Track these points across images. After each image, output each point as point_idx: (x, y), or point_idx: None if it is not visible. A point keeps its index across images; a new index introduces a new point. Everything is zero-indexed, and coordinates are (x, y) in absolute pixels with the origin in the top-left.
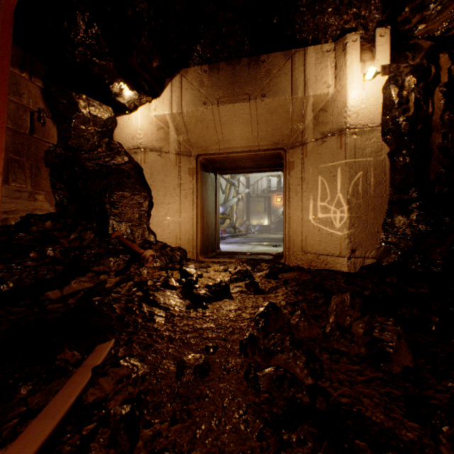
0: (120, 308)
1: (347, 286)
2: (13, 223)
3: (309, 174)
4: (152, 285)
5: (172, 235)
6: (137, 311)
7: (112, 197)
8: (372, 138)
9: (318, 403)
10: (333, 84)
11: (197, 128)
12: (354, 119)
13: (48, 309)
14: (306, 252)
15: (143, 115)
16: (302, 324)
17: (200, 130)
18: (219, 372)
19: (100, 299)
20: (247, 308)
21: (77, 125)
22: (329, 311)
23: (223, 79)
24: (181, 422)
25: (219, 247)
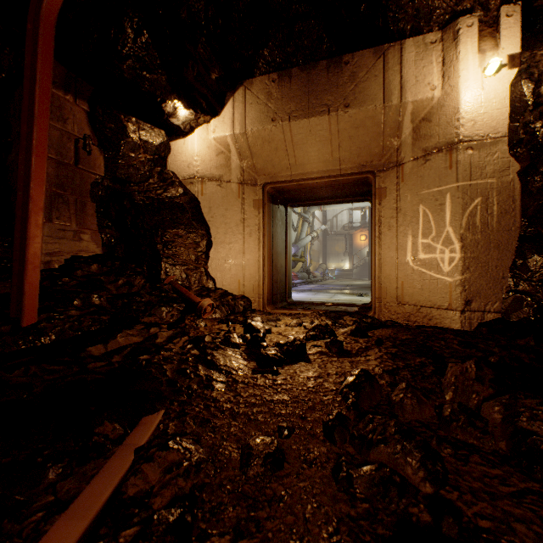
0: (171, 371)
1: (464, 349)
2: (56, 267)
3: (407, 203)
4: (210, 342)
5: (234, 280)
6: (192, 375)
7: (165, 236)
8: (495, 153)
9: (445, 527)
10: (439, 84)
11: (264, 151)
12: (469, 129)
13: (89, 368)
14: (402, 304)
15: (200, 138)
16: (409, 402)
17: (267, 153)
18: (297, 465)
19: (148, 357)
20: (330, 376)
21: (126, 152)
22: (444, 384)
23: (296, 88)
24: (247, 537)
25: (290, 296)
